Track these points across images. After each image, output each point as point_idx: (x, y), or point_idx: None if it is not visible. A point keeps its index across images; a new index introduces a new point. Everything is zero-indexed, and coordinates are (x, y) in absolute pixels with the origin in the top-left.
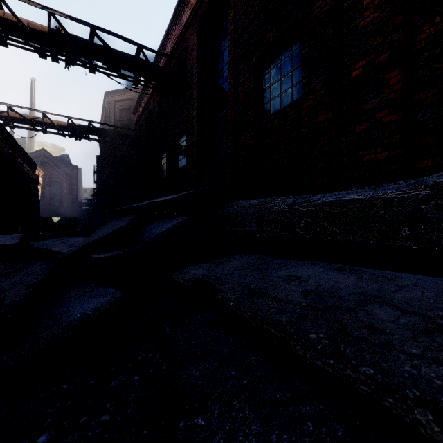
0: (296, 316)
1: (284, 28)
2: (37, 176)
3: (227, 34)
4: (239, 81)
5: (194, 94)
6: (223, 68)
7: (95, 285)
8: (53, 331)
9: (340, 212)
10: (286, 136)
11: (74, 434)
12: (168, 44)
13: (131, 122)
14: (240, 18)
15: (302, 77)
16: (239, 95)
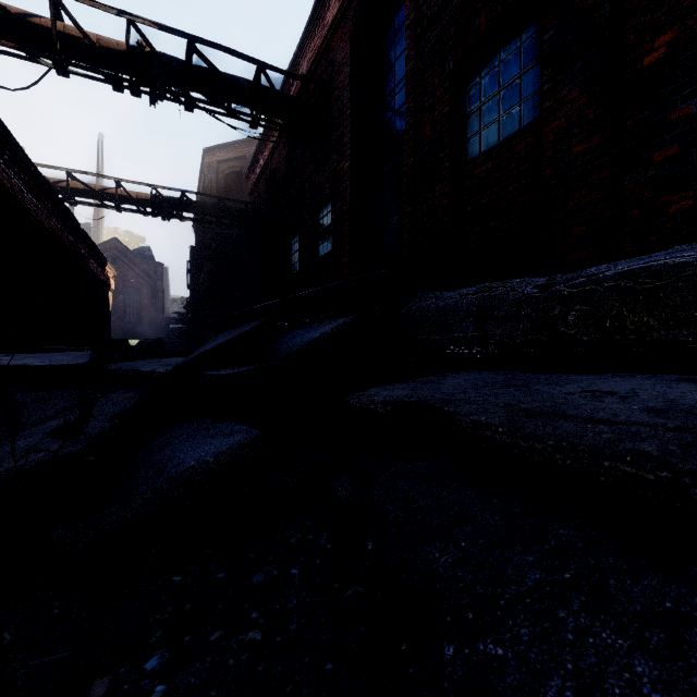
0: (676, 443)
1: (507, 4)
2: (107, 278)
3: (400, 33)
4: (425, 104)
5: (346, 136)
6: (393, 91)
7: (212, 421)
8: (155, 486)
9: (659, 286)
10: (510, 188)
11: (204, 660)
12: (303, 62)
13: (243, 192)
14: (426, 0)
15: (541, 82)
16: (425, 128)
